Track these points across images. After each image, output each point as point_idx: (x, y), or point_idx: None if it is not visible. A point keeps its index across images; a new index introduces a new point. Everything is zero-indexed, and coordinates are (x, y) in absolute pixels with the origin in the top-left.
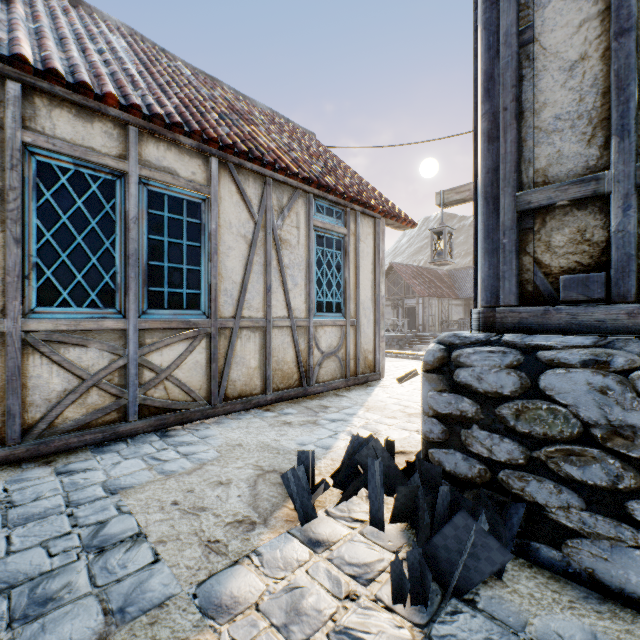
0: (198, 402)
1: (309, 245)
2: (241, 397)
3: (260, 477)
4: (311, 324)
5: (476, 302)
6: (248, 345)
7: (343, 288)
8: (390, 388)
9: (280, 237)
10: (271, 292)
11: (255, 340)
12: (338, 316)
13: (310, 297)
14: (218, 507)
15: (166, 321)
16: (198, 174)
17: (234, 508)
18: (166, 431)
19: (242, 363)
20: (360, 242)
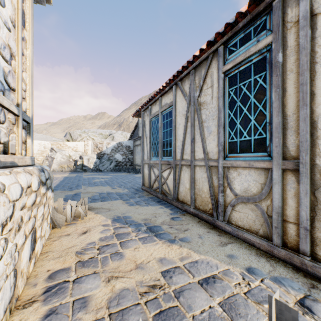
0: (170, 196)
1: (218, 94)
2: (183, 202)
3: (107, 209)
4: (220, 164)
5: (32, 154)
6: (185, 175)
7: (270, 117)
8: (298, 308)
9: (200, 103)
10: (193, 143)
11: (188, 172)
12: (260, 156)
13: (219, 140)
14: (100, 206)
15: (164, 161)
16: (171, 98)
17: (97, 207)
18: (162, 201)
19: (183, 184)
20: (319, 18)
